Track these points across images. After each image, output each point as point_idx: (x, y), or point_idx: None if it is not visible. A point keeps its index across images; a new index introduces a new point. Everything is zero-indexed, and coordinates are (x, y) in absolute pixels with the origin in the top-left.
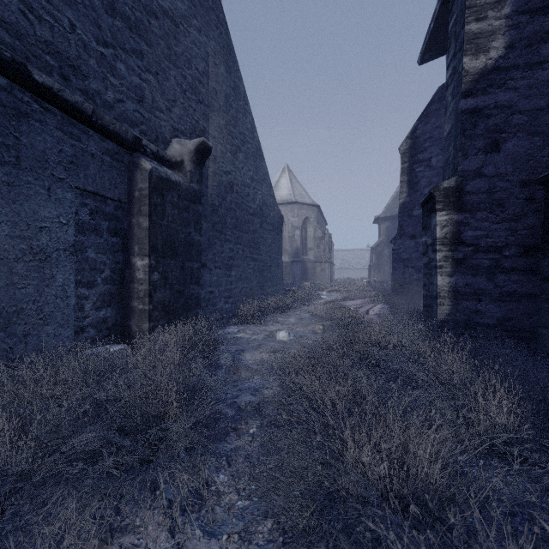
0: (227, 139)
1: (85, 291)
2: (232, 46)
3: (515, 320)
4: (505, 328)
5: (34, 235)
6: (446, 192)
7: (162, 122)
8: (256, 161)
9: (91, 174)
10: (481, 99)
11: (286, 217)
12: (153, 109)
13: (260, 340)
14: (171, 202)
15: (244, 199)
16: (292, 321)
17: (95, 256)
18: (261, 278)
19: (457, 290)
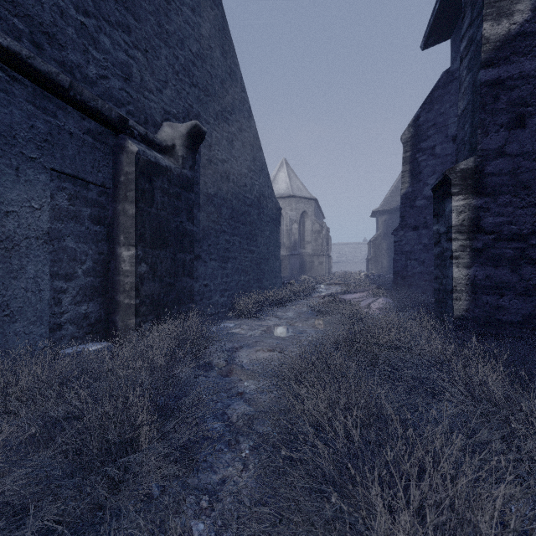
0: (223, 126)
1: (63, 284)
2: (228, 30)
3: None
4: (532, 327)
5: None
6: (463, 174)
7: (152, 103)
8: (254, 151)
9: (69, 155)
10: (504, 68)
11: (284, 211)
12: (142, 89)
13: (256, 336)
14: (161, 188)
15: (240, 189)
16: (291, 315)
17: (75, 245)
18: (258, 271)
19: (476, 283)
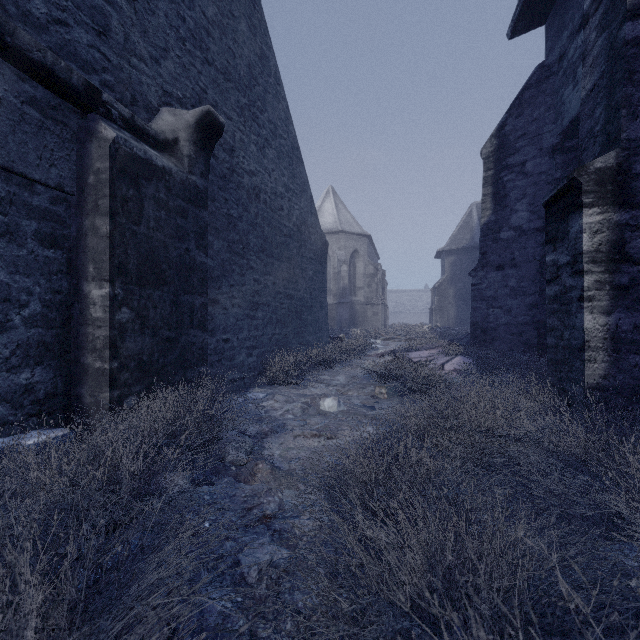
0: (251, 126)
1: None
2: None
3: None
4: None
5: None
6: (600, 176)
7: (143, 77)
8: (293, 165)
9: None
10: None
11: (330, 249)
12: (127, 53)
13: (296, 411)
14: (155, 197)
15: (275, 213)
16: (342, 380)
17: (8, 277)
18: (299, 321)
19: (619, 336)
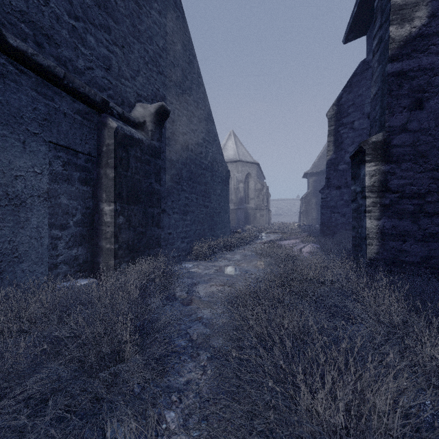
0: (183, 105)
1: (58, 232)
2: (187, 28)
3: (437, 258)
4: (428, 266)
5: (10, 182)
6: (374, 146)
7: (127, 88)
8: (208, 125)
9: (63, 130)
10: (406, 62)
11: (232, 173)
12: (120, 77)
13: (211, 274)
14: (135, 156)
15: (197, 156)
16: (238, 257)
17: (67, 202)
18: (211, 222)
19: (384, 232)
